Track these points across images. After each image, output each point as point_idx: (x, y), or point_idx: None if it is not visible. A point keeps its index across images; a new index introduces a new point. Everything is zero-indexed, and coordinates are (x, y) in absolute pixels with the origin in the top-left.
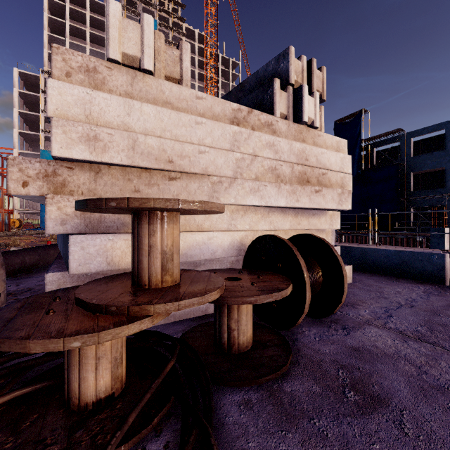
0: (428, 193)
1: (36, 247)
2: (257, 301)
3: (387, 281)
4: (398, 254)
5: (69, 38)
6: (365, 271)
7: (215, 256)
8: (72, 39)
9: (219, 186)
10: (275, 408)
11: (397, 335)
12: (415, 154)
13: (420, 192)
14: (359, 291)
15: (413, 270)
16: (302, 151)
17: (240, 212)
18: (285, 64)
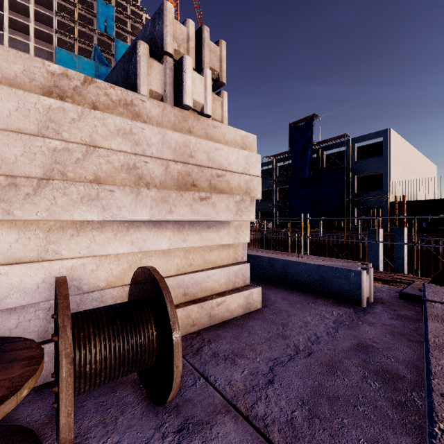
0: (369, 194)
1: None
2: None
3: (303, 303)
4: (317, 269)
5: (8, 13)
6: (287, 286)
7: (3, 305)
8: (13, 15)
9: (10, 192)
10: None
11: (255, 440)
12: (359, 158)
13: (362, 193)
14: (260, 325)
15: (331, 288)
16: (184, 145)
17: (69, 231)
18: (160, 25)
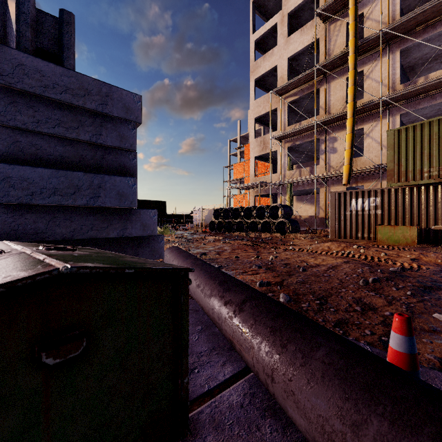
0: None
1: (207, 267)
2: None
3: None
4: None
5: None
6: None
7: None
8: None
9: None
10: None
11: None
12: None
13: None
14: None
15: None
16: None
17: None
18: None
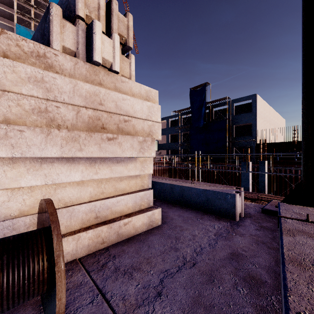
0: (243, 138)
1: None
2: None
3: (193, 219)
4: (204, 193)
5: None
6: (183, 205)
7: None
8: None
9: None
10: None
11: None
12: (236, 114)
13: (238, 137)
14: (158, 239)
15: (214, 206)
16: (94, 94)
17: None
18: None
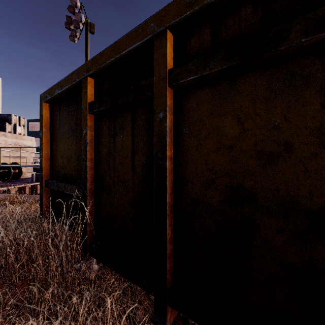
0: None
1: None
2: (0, 171)
3: None
4: None
5: None
6: None
7: None
8: None
9: None
10: (3, 183)
11: None
12: None
13: None
14: None
15: None
16: (16, 141)
17: None
18: (10, 118)
